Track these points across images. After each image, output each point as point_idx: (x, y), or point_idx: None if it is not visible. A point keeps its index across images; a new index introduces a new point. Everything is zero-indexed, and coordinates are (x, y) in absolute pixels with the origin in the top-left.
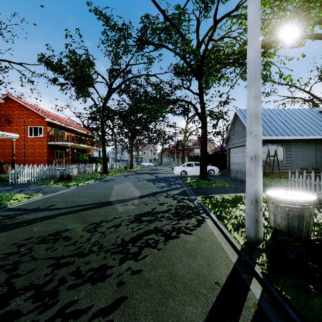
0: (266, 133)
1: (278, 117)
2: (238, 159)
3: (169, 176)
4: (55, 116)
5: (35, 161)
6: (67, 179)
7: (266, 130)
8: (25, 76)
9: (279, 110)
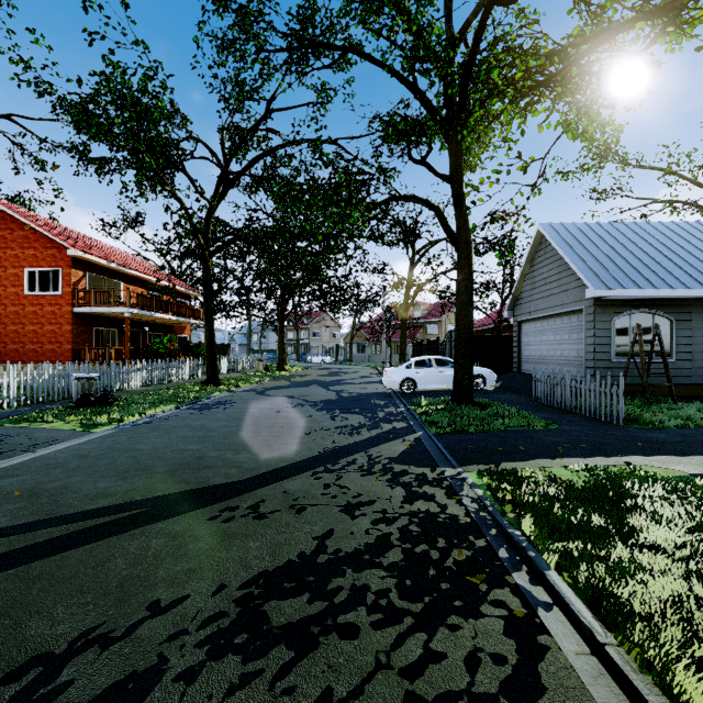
0: (628, 282)
1: (651, 242)
2: (546, 349)
3: (372, 393)
4: (97, 245)
5: (43, 353)
6: (99, 403)
7: (625, 274)
8: (22, 147)
9: (651, 226)
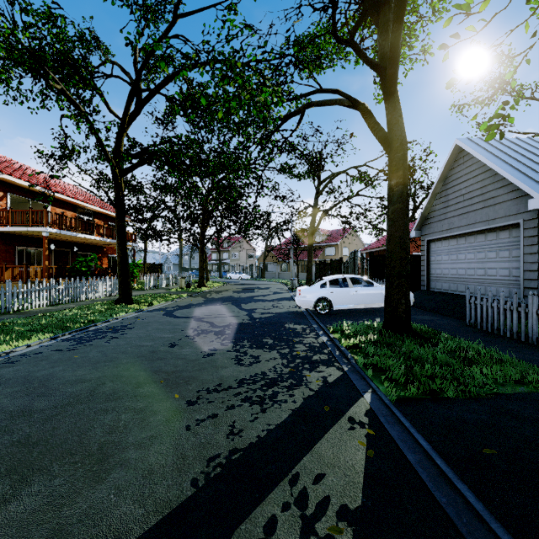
0: None
1: None
2: (463, 267)
3: (285, 313)
4: (26, 171)
5: None
6: None
7: None
8: None
9: None
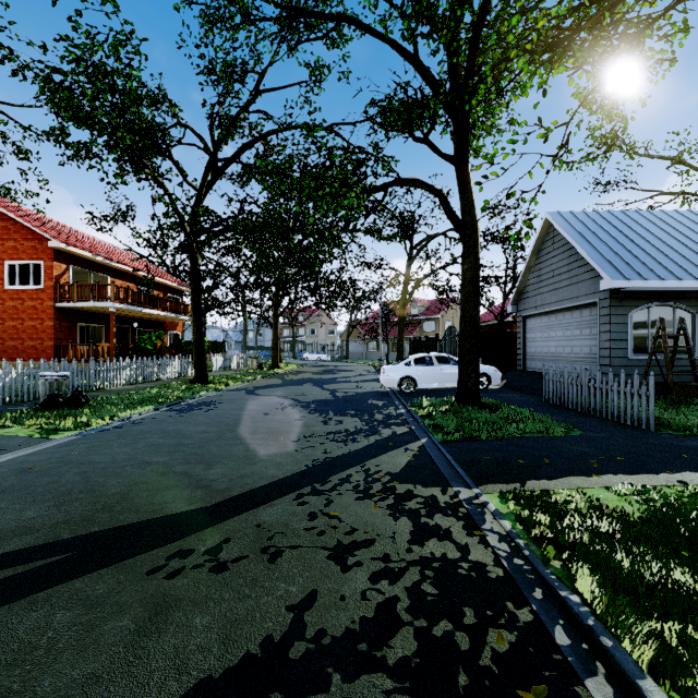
0: (647, 272)
1: (668, 230)
2: (554, 345)
3: (369, 392)
4: (83, 238)
5: (24, 350)
6: (68, 405)
7: (643, 264)
8: (4, 136)
9: (666, 215)
